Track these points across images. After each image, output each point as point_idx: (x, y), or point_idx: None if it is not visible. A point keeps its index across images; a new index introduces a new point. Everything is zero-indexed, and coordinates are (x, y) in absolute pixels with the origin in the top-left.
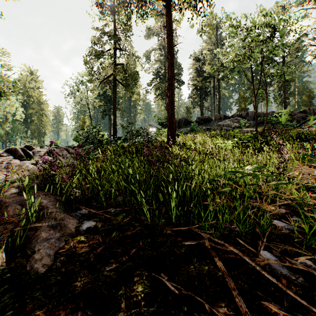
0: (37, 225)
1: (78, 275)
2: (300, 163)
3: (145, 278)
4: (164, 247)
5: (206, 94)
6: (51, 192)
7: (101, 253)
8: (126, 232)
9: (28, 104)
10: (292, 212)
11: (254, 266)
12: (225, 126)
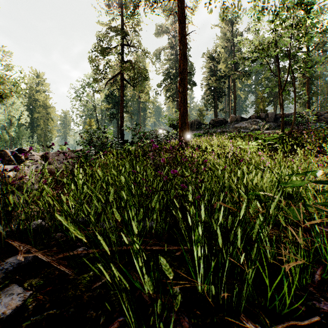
0: None
1: None
2: None
3: None
4: None
5: (220, 94)
6: None
7: None
8: None
9: (34, 108)
10: None
11: None
12: (242, 129)
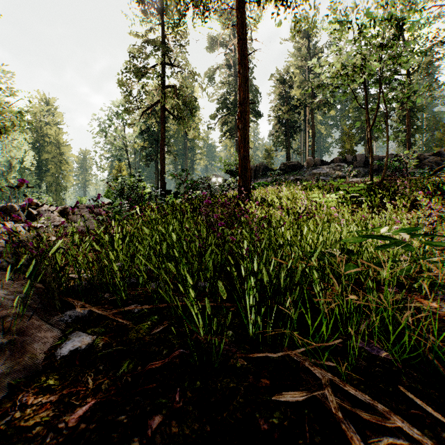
0: None
1: None
2: None
3: None
4: (230, 407)
5: (294, 130)
6: None
7: (77, 428)
8: (151, 361)
9: (42, 146)
10: None
11: None
12: (322, 176)
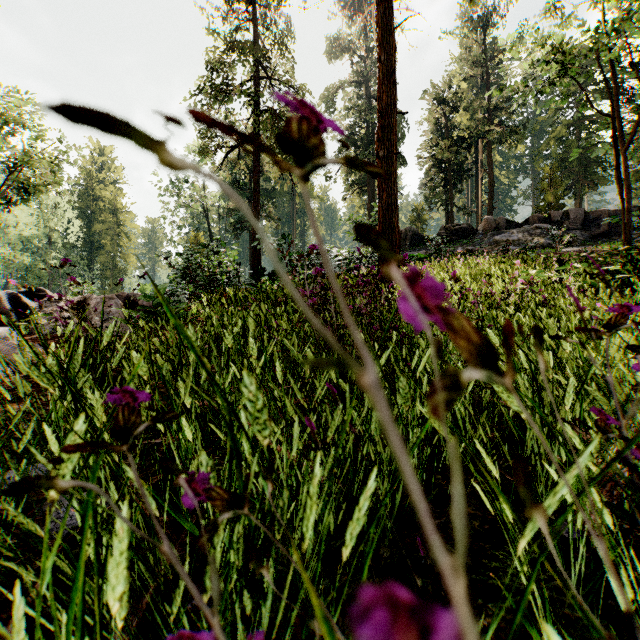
0: None
1: None
2: None
3: None
4: None
5: (459, 176)
6: None
7: None
8: None
9: (94, 214)
10: None
11: None
12: (512, 244)
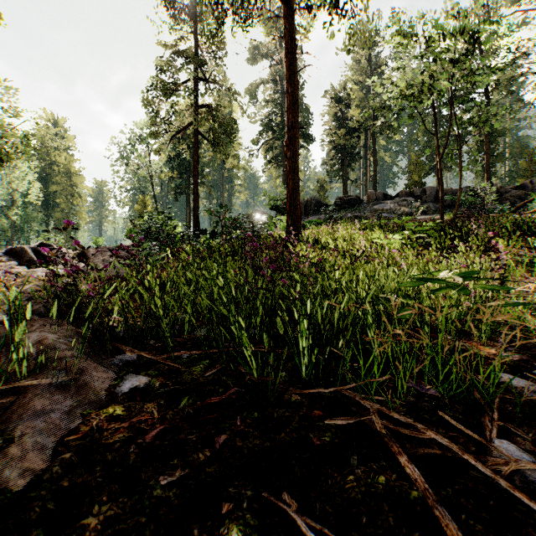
0: (28, 383)
1: (96, 498)
2: (524, 272)
3: (248, 505)
4: (286, 430)
5: (352, 157)
6: (54, 315)
7: (154, 444)
8: (209, 397)
9: (49, 176)
10: (531, 358)
11: (486, 476)
12: (385, 212)
